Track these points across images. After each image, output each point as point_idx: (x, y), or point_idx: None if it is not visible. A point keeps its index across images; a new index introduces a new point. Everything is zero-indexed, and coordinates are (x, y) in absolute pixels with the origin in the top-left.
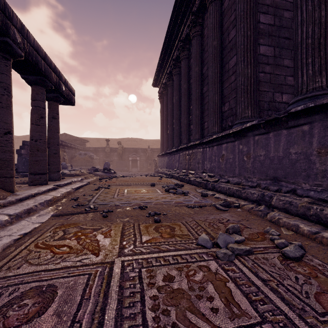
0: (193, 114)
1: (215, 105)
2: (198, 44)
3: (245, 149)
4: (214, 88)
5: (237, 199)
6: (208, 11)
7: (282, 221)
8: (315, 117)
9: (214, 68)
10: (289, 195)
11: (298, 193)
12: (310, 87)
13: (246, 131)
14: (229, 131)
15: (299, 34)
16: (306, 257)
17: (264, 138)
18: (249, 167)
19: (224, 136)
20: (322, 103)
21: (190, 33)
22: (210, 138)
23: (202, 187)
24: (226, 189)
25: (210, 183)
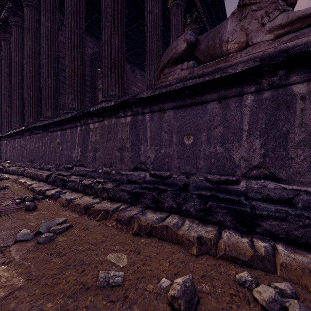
0: (3, 109)
1: (17, 107)
2: (8, 49)
3: (24, 143)
4: (16, 94)
5: (13, 175)
6: (11, 30)
7: (18, 181)
8: (40, 131)
9: (16, 78)
10: (33, 168)
11: (35, 167)
12: (45, 116)
13: (23, 132)
14: (15, 131)
15: (42, 87)
16: (4, 190)
17: (30, 138)
18: (25, 155)
19: (14, 133)
20: (37, 125)
21: (0, 34)
22: (7, 133)
23: (0, 172)
24: (11, 171)
25: (5, 168)
